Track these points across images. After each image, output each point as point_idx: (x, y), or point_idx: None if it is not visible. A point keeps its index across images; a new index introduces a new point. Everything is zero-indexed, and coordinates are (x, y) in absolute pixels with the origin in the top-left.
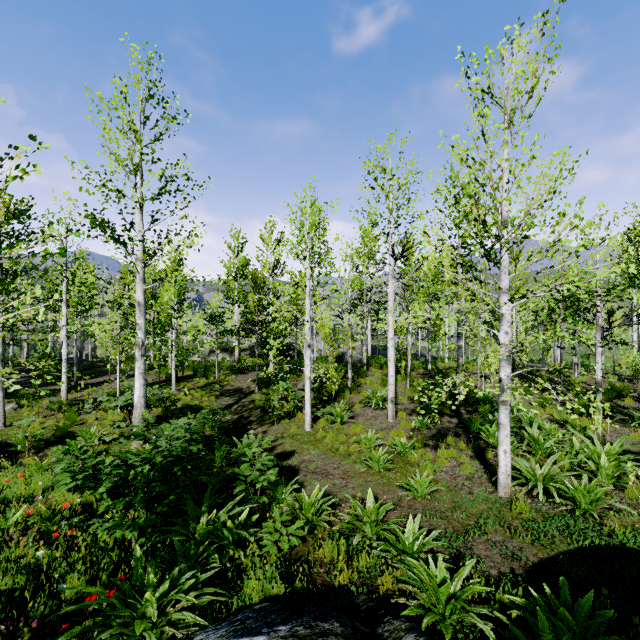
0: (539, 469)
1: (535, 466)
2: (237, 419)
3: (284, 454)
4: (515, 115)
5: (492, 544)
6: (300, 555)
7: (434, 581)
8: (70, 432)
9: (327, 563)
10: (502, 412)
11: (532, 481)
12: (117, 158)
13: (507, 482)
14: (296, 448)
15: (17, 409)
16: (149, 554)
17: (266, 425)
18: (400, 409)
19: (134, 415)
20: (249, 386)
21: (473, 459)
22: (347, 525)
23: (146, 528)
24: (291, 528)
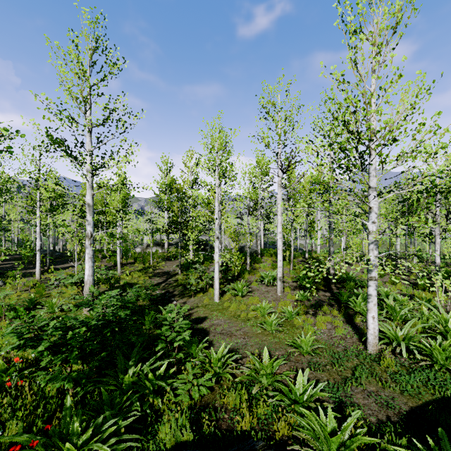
0: (400, 331)
1: (396, 329)
2: (164, 293)
3: (198, 319)
4: (382, 46)
5: (368, 394)
6: (208, 402)
7: (326, 432)
8: (38, 302)
9: (231, 409)
10: (371, 286)
11: (395, 341)
12: (70, 92)
13: (375, 342)
14: (207, 315)
15: (2, 286)
16: (80, 403)
17: (185, 297)
18: (286, 286)
19: (84, 289)
20: (174, 270)
21: (344, 323)
22: (247, 377)
23: (81, 379)
24: (201, 379)
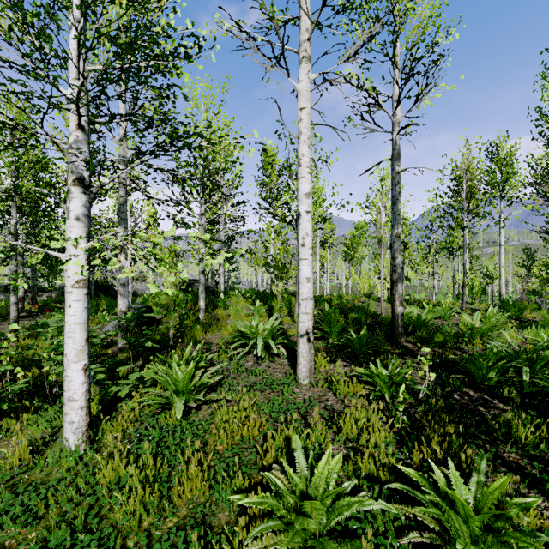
0: None
1: None
2: None
3: None
4: None
5: None
6: None
7: None
8: None
9: None
10: None
11: None
12: None
13: None
14: None
15: None
16: None
17: None
18: None
19: None
20: None
21: None
22: None
23: None
24: None
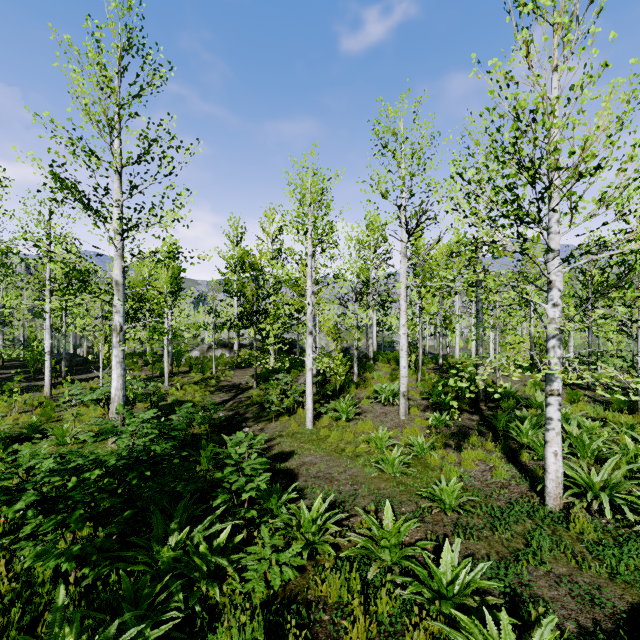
0: (596, 475)
1: (589, 471)
2: (231, 416)
3: (282, 455)
4: (572, 25)
5: (558, 580)
6: (296, 592)
7: None
8: (43, 429)
9: (333, 606)
10: (551, 404)
11: (590, 491)
12: (87, 110)
13: (558, 492)
14: (296, 448)
15: None
16: (82, 597)
17: (263, 422)
18: (412, 405)
19: (111, 410)
20: (247, 381)
21: (505, 462)
22: (359, 550)
23: (90, 555)
24: (285, 554)
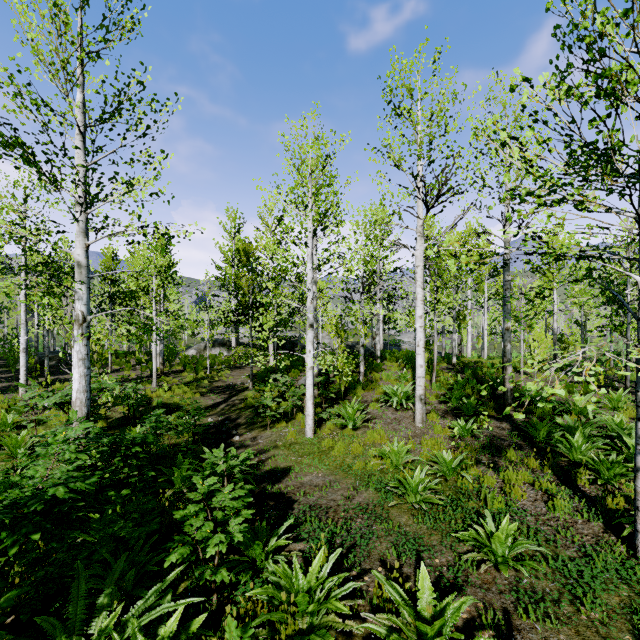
0: None
1: None
2: (221, 421)
3: (275, 473)
4: None
5: None
6: None
7: None
8: None
9: None
10: None
11: None
12: (35, 48)
13: None
14: (293, 463)
15: None
16: None
17: (256, 429)
18: (429, 410)
19: None
20: (243, 382)
21: (558, 486)
22: None
23: None
24: None
